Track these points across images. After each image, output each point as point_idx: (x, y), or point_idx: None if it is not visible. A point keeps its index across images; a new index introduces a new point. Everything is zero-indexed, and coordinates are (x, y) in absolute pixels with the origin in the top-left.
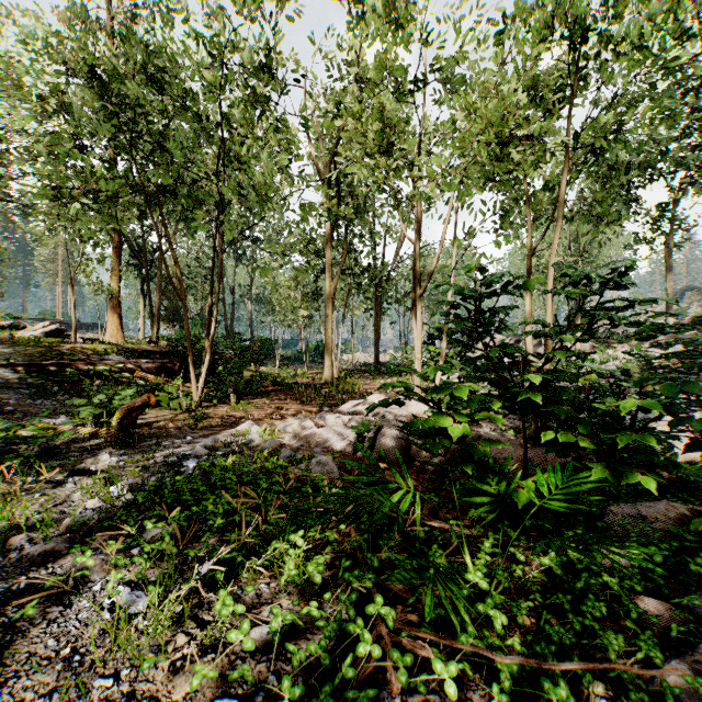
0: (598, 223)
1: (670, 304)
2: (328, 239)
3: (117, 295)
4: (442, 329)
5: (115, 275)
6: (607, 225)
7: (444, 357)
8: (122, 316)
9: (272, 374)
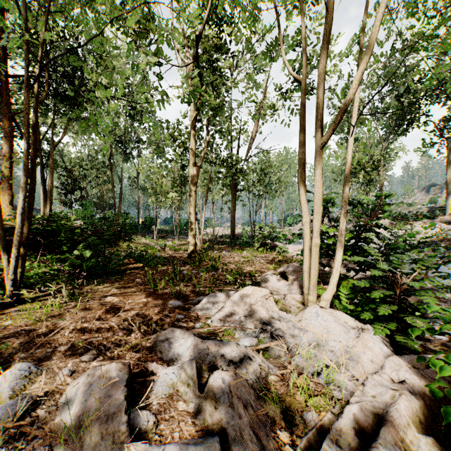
0: (394, 132)
1: (449, 192)
2: (192, 127)
3: (9, 178)
4: (333, 202)
5: (7, 161)
6: (403, 132)
7: (343, 239)
8: (14, 197)
9: (138, 250)
